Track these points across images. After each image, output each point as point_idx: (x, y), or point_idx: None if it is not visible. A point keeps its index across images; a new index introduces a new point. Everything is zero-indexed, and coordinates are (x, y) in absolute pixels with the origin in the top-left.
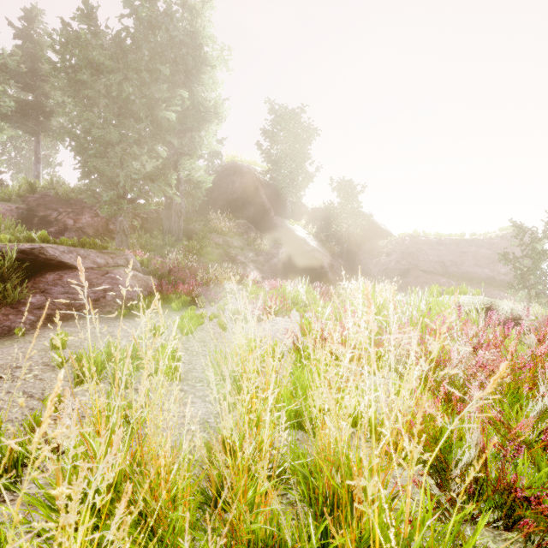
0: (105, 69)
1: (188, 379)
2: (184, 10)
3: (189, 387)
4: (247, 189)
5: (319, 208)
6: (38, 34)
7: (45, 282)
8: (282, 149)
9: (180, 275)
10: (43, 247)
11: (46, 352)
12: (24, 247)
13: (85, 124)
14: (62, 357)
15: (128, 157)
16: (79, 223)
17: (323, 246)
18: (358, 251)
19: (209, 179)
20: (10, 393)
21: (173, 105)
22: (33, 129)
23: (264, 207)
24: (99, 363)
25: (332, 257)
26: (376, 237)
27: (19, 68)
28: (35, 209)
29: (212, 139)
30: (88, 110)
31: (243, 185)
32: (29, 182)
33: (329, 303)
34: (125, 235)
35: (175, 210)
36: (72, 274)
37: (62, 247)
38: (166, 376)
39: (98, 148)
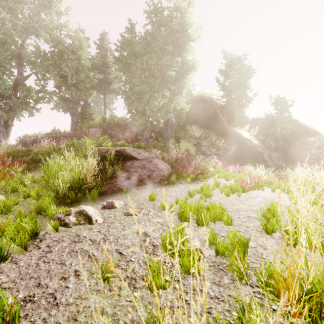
0: (139, 55)
1: (236, 225)
2: (177, 12)
3: (243, 230)
4: (208, 110)
5: (257, 118)
6: (105, 45)
7: (127, 166)
8: (232, 82)
9: (182, 162)
10: (125, 149)
11: (147, 202)
12: (117, 149)
13: (130, 85)
14: (163, 205)
15: (151, 99)
16: (124, 136)
17: (262, 143)
18: (289, 146)
19: (188, 106)
20: (151, 221)
21: (172, 67)
22: (104, 92)
23: (219, 120)
24: (192, 211)
25: (270, 150)
26: (304, 135)
27: (99, 63)
28: (106, 130)
29: (191, 83)
30: (131, 78)
31: (206, 108)
32: (103, 117)
33: (282, 182)
34: (147, 141)
35: (169, 126)
36: (136, 162)
37: (131, 148)
38: (224, 221)
39: (136, 96)
